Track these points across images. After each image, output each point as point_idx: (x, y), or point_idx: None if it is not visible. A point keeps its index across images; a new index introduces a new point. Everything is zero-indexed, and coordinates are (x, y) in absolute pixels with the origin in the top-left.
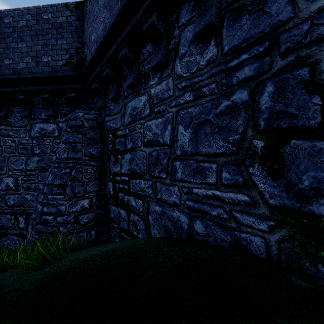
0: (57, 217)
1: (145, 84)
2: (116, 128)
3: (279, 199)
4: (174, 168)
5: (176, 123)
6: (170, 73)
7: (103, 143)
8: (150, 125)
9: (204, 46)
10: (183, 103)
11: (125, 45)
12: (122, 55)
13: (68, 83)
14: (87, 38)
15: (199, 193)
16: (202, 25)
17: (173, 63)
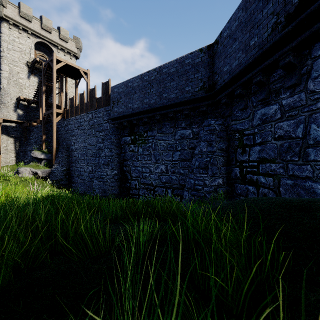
0: (204, 188)
1: (276, 97)
2: (244, 129)
3: None
4: (307, 153)
5: (309, 123)
6: (303, 89)
7: (228, 140)
8: (281, 125)
9: None
10: (316, 109)
11: (259, 74)
12: (257, 81)
13: (201, 101)
14: (218, 69)
15: None
16: None
17: (306, 83)
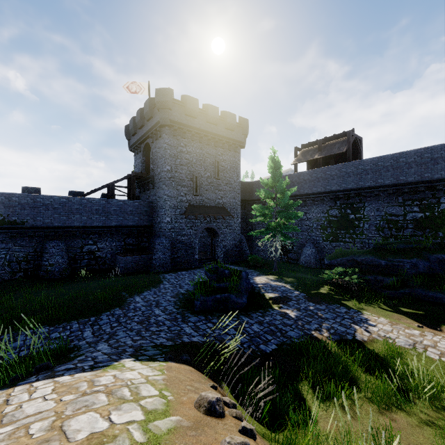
0: None
1: None
2: None
3: (10, 270)
4: None
5: None
6: None
7: None
8: None
9: None
10: None
11: None
12: None
13: None
14: None
15: None
16: None
17: None
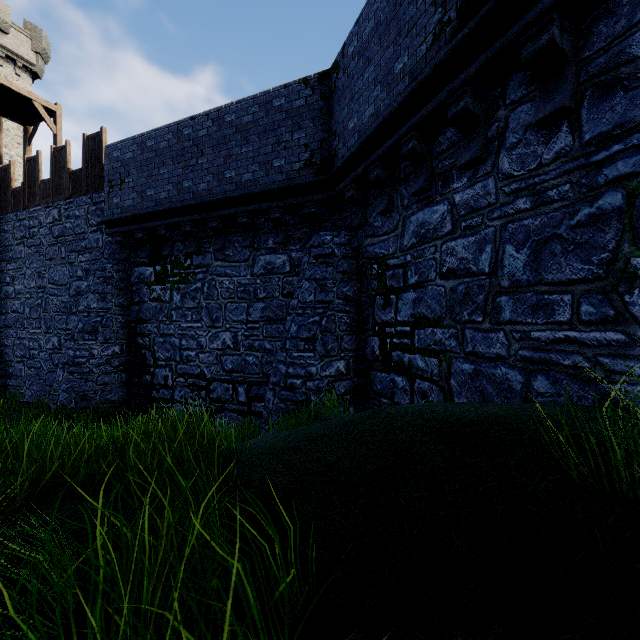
0: (307, 382)
1: (443, 187)
2: (387, 255)
3: None
4: (498, 306)
5: (502, 242)
6: (491, 171)
7: (360, 279)
8: (453, 248)
9: (550, 133)
10: (514, 213)
11: (413, 136)
12: (408, 150)
13: (306, 193)
14: (339, 125)
15: (542, 337)
16: (548, 109)
17: (496, 157)
